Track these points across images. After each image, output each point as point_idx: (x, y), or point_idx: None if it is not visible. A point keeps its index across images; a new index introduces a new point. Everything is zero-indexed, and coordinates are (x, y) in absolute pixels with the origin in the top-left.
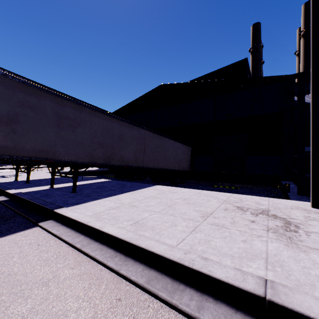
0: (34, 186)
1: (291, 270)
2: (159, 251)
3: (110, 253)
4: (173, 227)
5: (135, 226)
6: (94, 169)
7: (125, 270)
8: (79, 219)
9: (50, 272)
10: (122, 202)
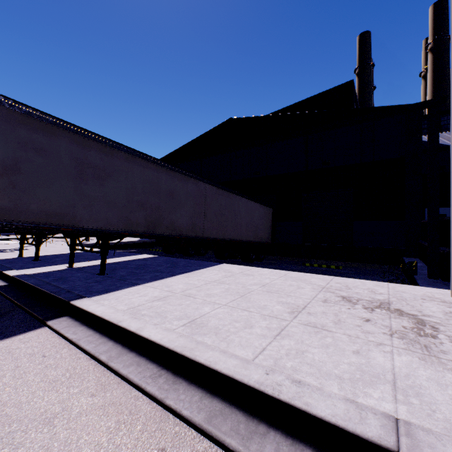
0: (45, 264)
1: (435, 403)
2: (227, 370)
3: (152, 370)
4: (248, 328)
5: (191, 327)
6: (134, 240)
7: (173, 399)
8: (107, 315)
9: (58, 401)
10: (172, 290)
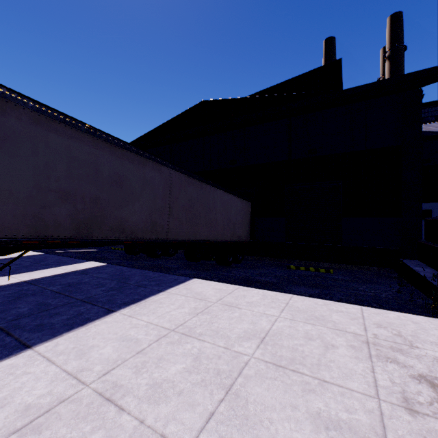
0: None
1: None
2: None
3: None
4: None
5: None
6: None
7: None
8: None
9: None
10: (84, 368)
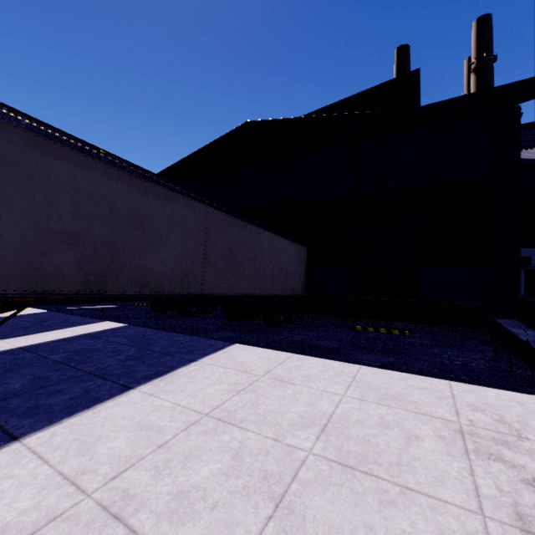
0: None
1: None
2: None
3: None
4: None
5: None
6: None
7: None
8: None
9: None
10: (86, 469)
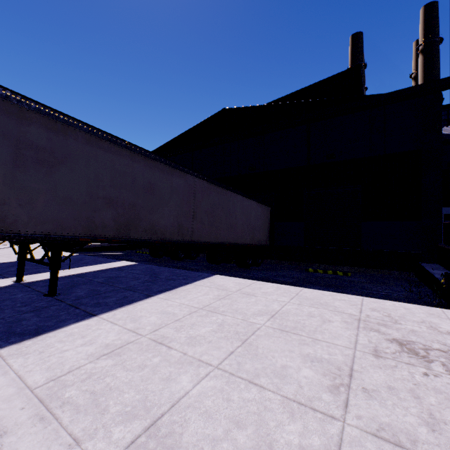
0: None
1: None
2: None
3: None
4: None
5: None
6: None
7: None
8: None
9: None
10: (139, 327)
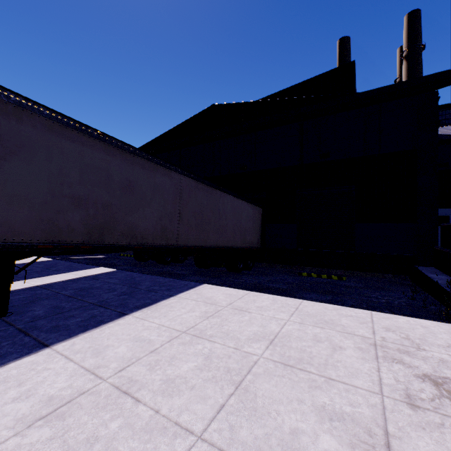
0: None
1: None
2: None
3: None
4: None
5: None
6: None
7: None
8: None
9: None
10: (101, 365)
